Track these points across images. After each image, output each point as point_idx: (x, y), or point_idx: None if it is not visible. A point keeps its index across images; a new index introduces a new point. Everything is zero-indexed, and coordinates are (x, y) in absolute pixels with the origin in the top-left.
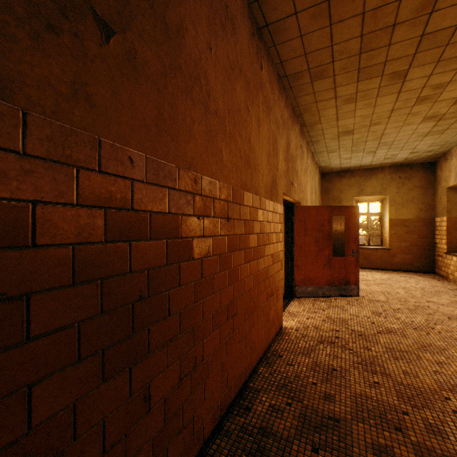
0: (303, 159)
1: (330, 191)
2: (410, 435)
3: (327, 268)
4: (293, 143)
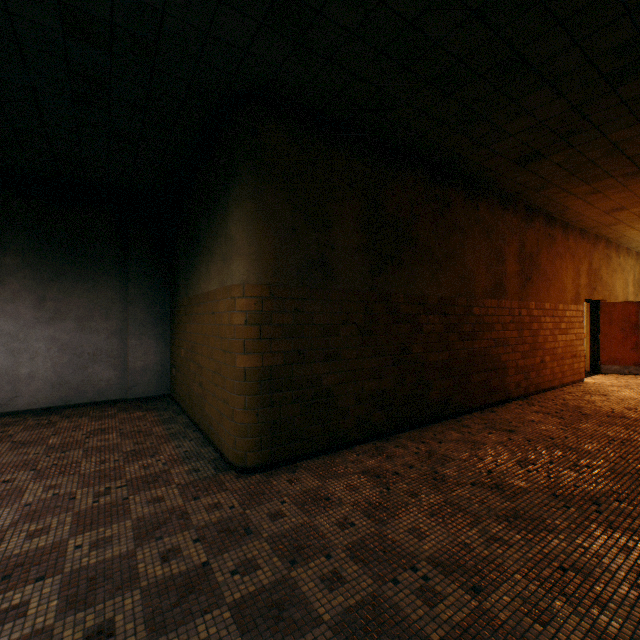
0: (609, 264)
1: None
2: (639, 399)
3: (633, 352)
4: (595, 260)
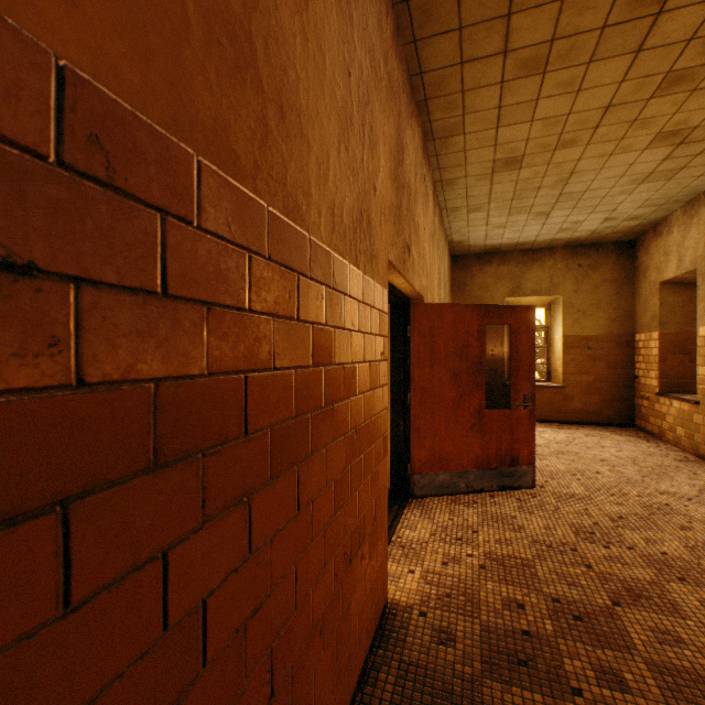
0: (427, 209)
1: (466, 288)
2: None
3: (476, 434)
4: (410, 157)
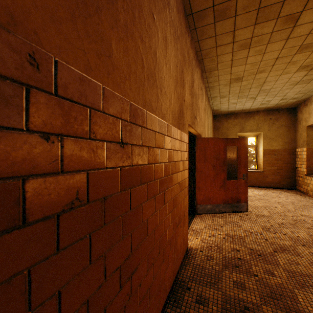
0: (202, 100)
1: (219, 129)
2: None
3: (222, 189)
4: (196, 83)
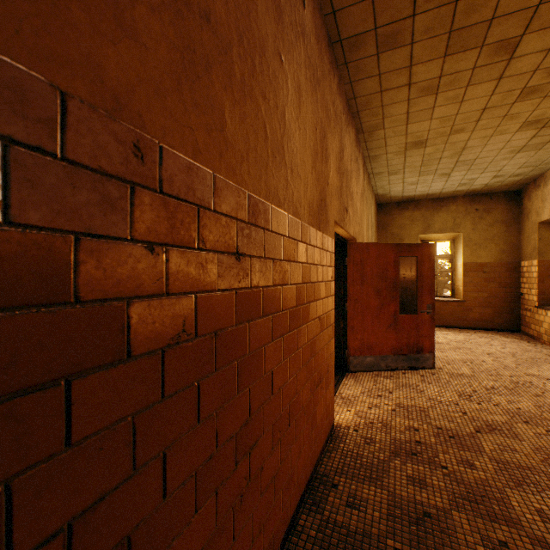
0: (358, 179)
1: (388, 227)
2: None
3: (392, 331)
4: (347, 152)
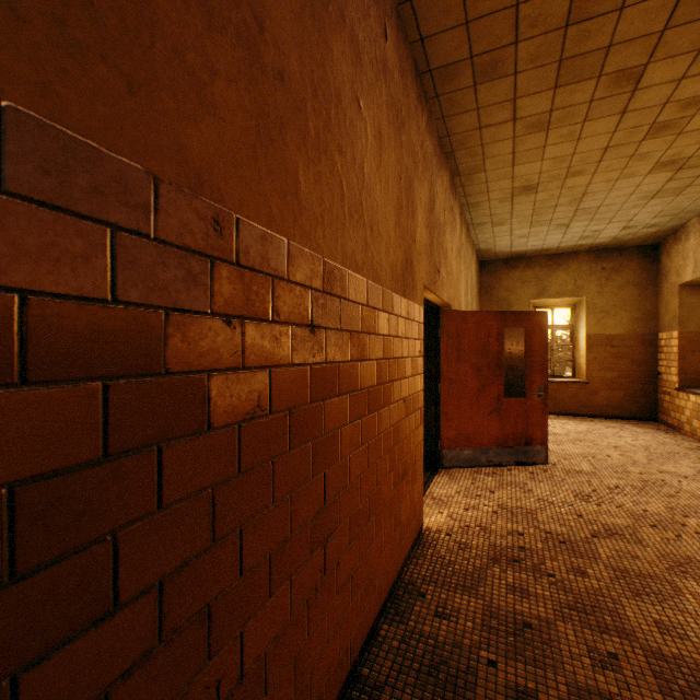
0: (454, 232)
1: (493, 290)
2: None
3: (495, 418)
4: (439, 201)
